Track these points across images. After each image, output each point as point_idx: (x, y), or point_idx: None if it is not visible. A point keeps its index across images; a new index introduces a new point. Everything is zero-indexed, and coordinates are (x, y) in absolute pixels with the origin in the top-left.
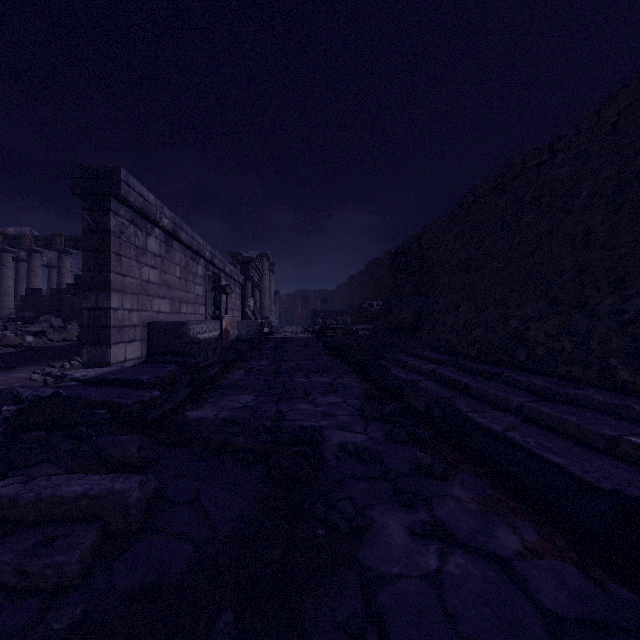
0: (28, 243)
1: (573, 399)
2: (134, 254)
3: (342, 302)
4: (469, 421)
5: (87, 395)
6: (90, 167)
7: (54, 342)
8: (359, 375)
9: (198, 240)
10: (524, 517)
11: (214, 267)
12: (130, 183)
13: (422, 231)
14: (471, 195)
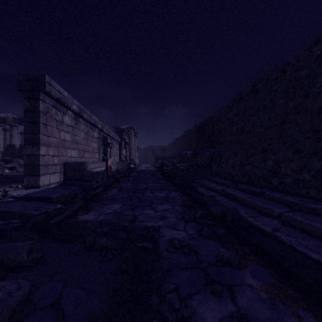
0: (10, 121)
1: (314, 211)
2: (55, 124)
3: (171, 152)
4: (248, 223)
5: (13, 208)
6: (28, 74)
7: (20, 172)
8: (181, 191)
9: (94, 118)
10: (303, 306)
11: (104, 133)
12: (52, 84)
13: (213, 115)
14: (239, 95)
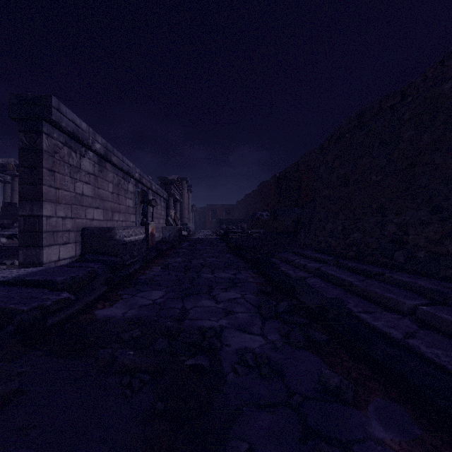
0: (11, 170)
1: None
2: (68, 171)
3: (240, 213)
4: (363, 323)
5: None
6: (25, 95)
7: None
8: (254, 271)
9: (128, 163)
10: None
11: (143, 185)
12: (62, 110)
13: (300, 160)
14: (338, 132)
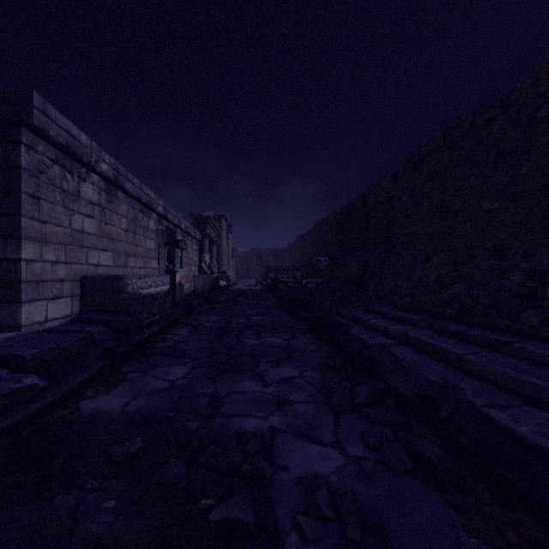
0: None
1: None
2: (60, 199)
3: (292, 258)
4: (496, 426)
5: None
6: None
7: None
8: (314, 334)
9: (148, 193)
10: None
11: (169, 222)
12: (49, 114)
13: (367, 192)
14: (416, 155)
